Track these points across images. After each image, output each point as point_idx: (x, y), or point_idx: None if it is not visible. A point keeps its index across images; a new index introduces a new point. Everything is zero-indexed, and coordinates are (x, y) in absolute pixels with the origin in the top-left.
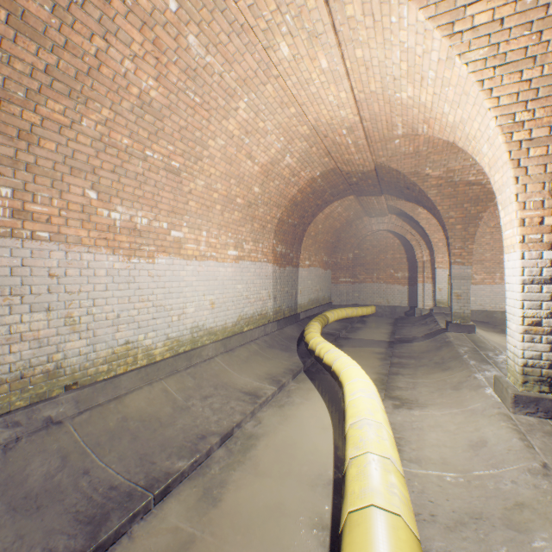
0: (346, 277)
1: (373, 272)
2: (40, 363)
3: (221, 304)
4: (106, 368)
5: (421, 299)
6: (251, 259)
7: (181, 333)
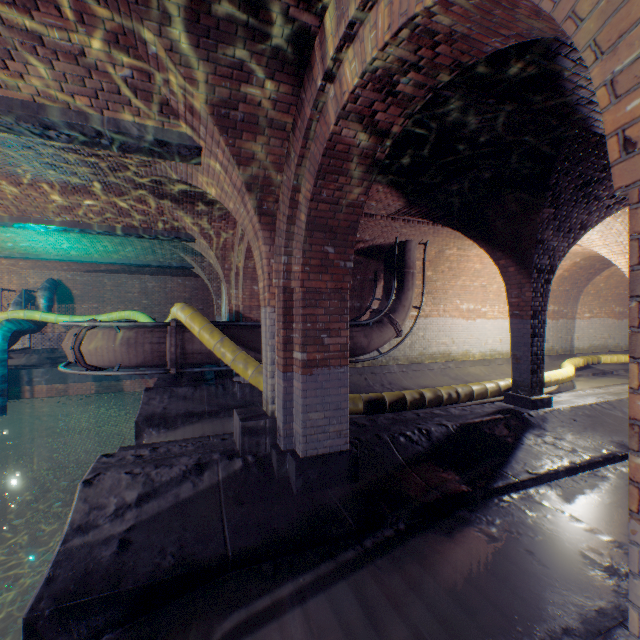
0: None
1: None
2: (446, 351)
3: (505, 340)
4: (460, 357)
5: None
6: None
7: (485, 351)
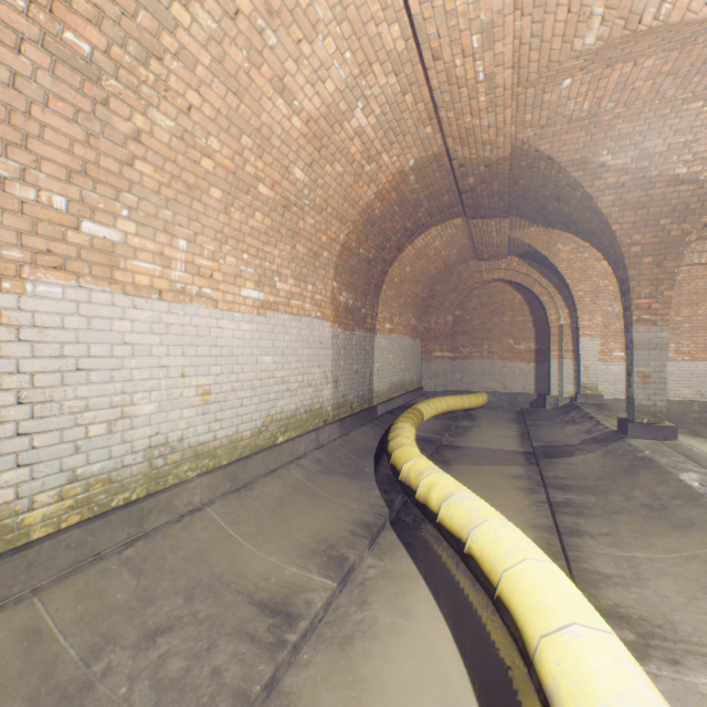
0: (443, 350)
1: (483, 344)
2: None
3: (226, 393)
4: None
5: (556, 383)
6: (291, 310)
7: (117, 462)
